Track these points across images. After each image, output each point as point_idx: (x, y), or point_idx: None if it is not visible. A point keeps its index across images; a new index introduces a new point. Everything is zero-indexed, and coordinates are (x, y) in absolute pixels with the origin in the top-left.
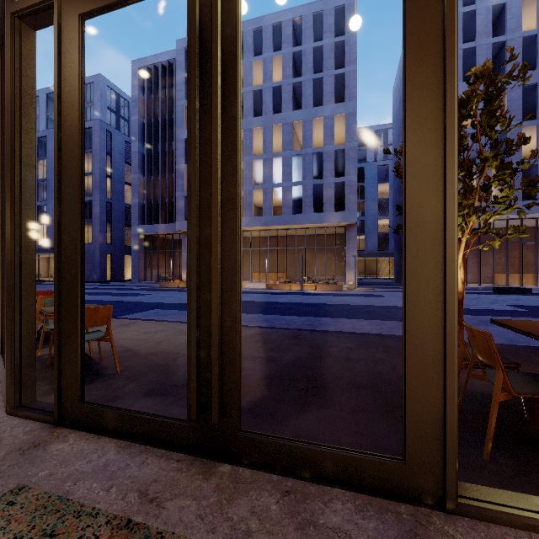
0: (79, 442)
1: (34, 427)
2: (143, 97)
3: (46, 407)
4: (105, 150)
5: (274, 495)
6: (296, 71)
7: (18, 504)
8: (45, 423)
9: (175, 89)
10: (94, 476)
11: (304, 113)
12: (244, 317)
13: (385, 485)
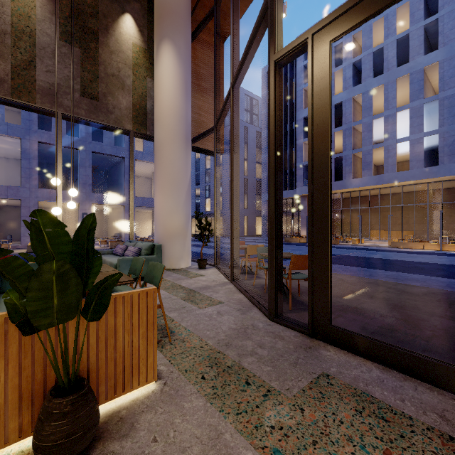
0: (340, 354)
1: (295, 334)
2: None
3: (295, 322)
4: (244, 141)
5: None
6: (427, 10)
7: (336, 386)
8: (300, 333)
9: (295, 78)
10: (378, 385)
11: (441, 52)
12: (386, 274)
13: None
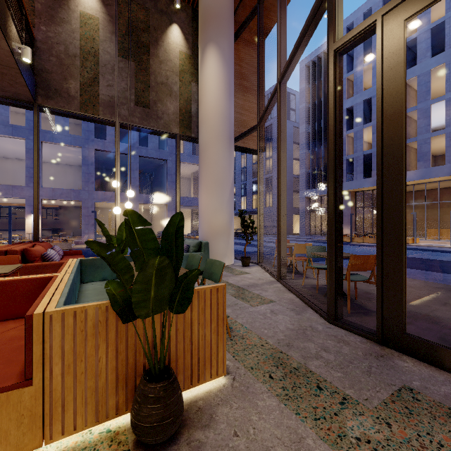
0: (420, 366)
1: (361, 339)
2: (308, 86)
3: (359, 326)
4: None
5: None
6: None
7: (424, 403)
8: (367, 339)
9: None
10: None
11: None
12: None
13: None
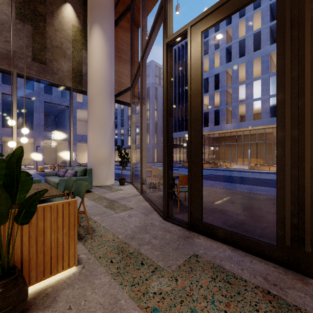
0: (206, 241)
1: (179, 228)
2: None
3: (180, 220)
4: (154, 97)
5: None
6: (272, 16)
7: (201, 262)
8: (183, 227)
9: None
10: (228, 260)
11: None
12: (245, 187)
13: None
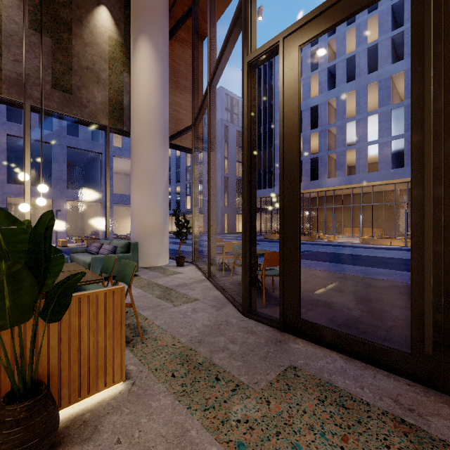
0: (308, 346)
1: (267, 328)
2: None
3: (268, 316)
4: (224, 139)
5: None
6: (394, 22)
7: (302, 378)
8: (272, 327)
9: (274, 80)
10: (341, 374)
11: (406, 62)
12: (356, 269)
13: None
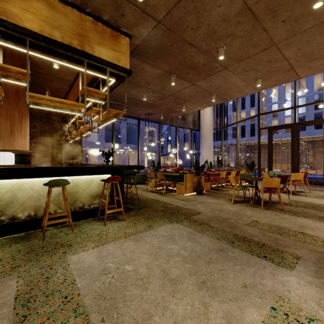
0: None
1: None
2: None
3: None
4: None
5: (305, 184)
6: None
7: None
8: None
9: None
10: None
11: None
12: None
13: (320, 184)
